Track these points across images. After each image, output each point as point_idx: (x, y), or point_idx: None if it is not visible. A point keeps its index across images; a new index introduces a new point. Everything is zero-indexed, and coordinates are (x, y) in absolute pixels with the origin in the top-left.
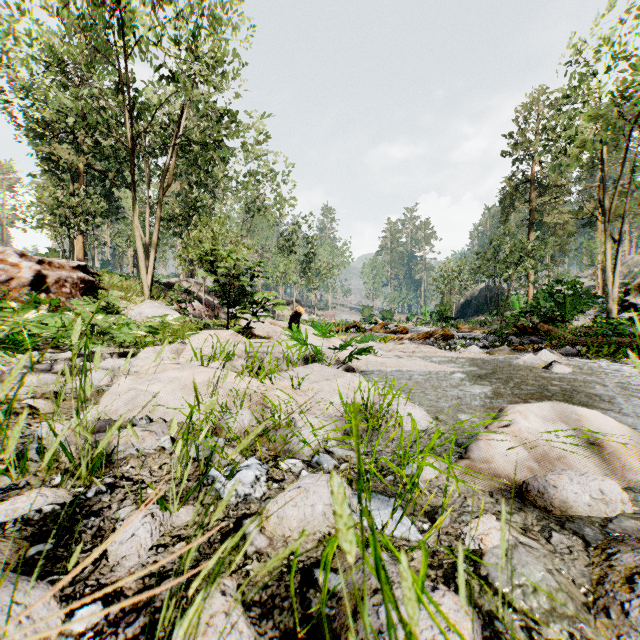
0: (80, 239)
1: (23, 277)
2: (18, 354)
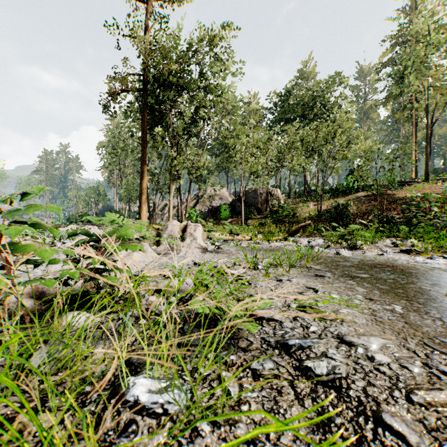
0: None
1: None
2: None
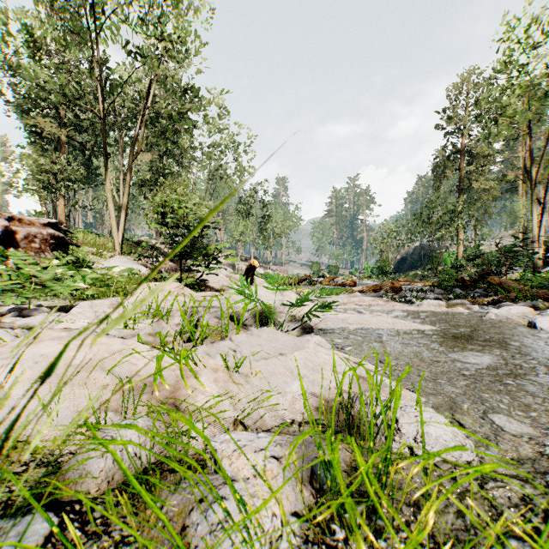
0: (62, 202)
1: None
2: None
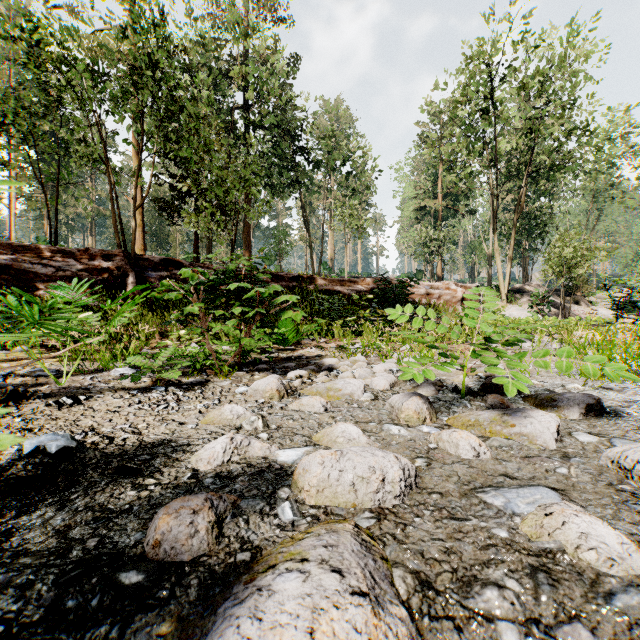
0: (439, 261)
1: (457, 296)
2: None
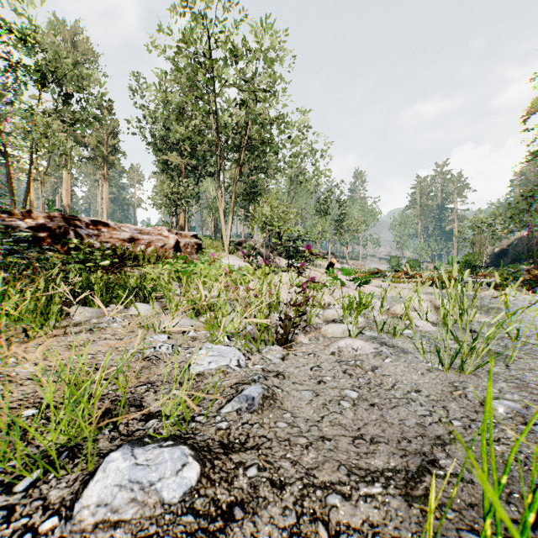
0: (182, 214)
1: (170, 243)
2: None
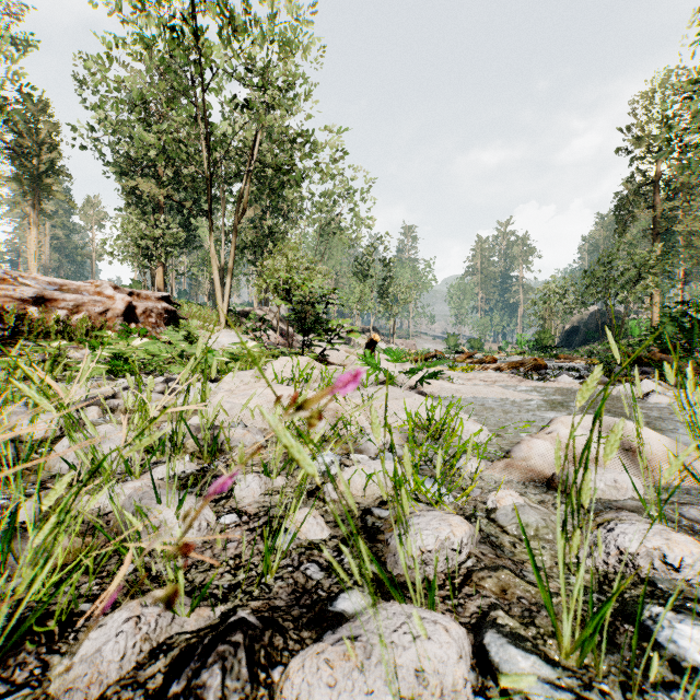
0: (160, 270)
1: (116, 308)
2: (118, 378)
